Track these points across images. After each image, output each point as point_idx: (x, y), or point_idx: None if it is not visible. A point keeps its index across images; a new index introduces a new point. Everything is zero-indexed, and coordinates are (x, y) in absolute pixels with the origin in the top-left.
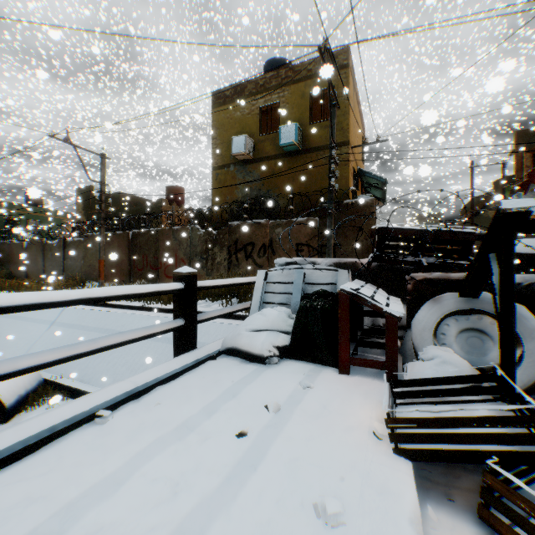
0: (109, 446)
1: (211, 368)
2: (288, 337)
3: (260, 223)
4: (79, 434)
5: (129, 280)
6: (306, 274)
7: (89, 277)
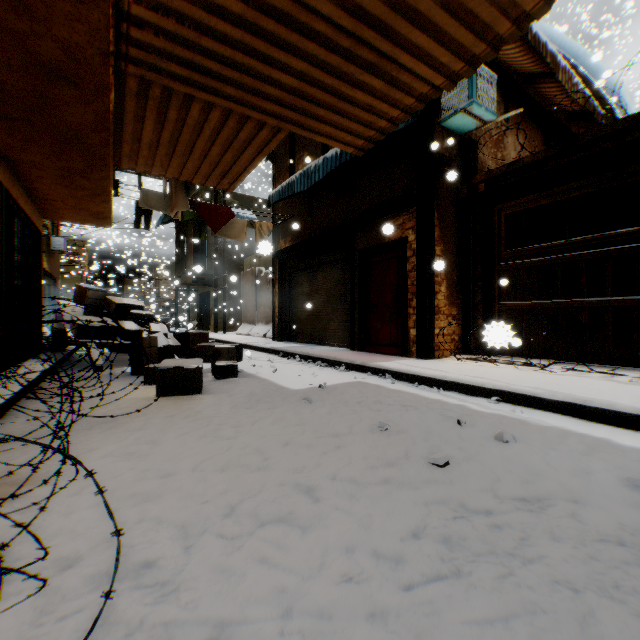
0: None
1: None
2: None
3: None
4: None
5: None
6: None
7: None
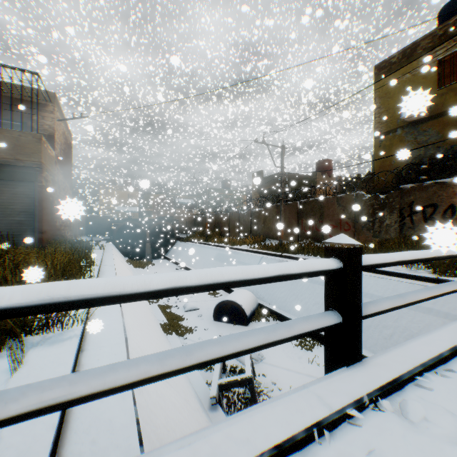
0: None
1: None
2: None
3: (443, 183)
4: None
5: (297, 239)
6: None
7: (267, 236)
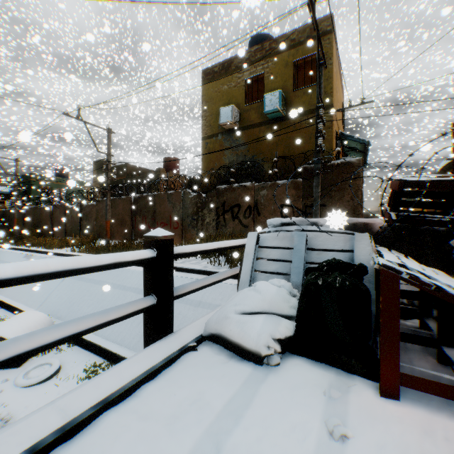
0: None
1: (188, 368)
2: (292, 323)
3: (246, 186)
4: None
5: (131, 238)
6: (308, 238)
7: (100, 236)
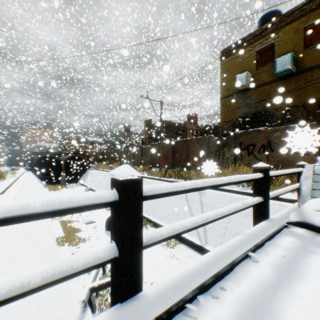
0: (280, 282)
1: (292, 234)
2: None
3: (259, 130)
4: (248, 265)
5: (172, 167)
6: None
7: (153, 165)
